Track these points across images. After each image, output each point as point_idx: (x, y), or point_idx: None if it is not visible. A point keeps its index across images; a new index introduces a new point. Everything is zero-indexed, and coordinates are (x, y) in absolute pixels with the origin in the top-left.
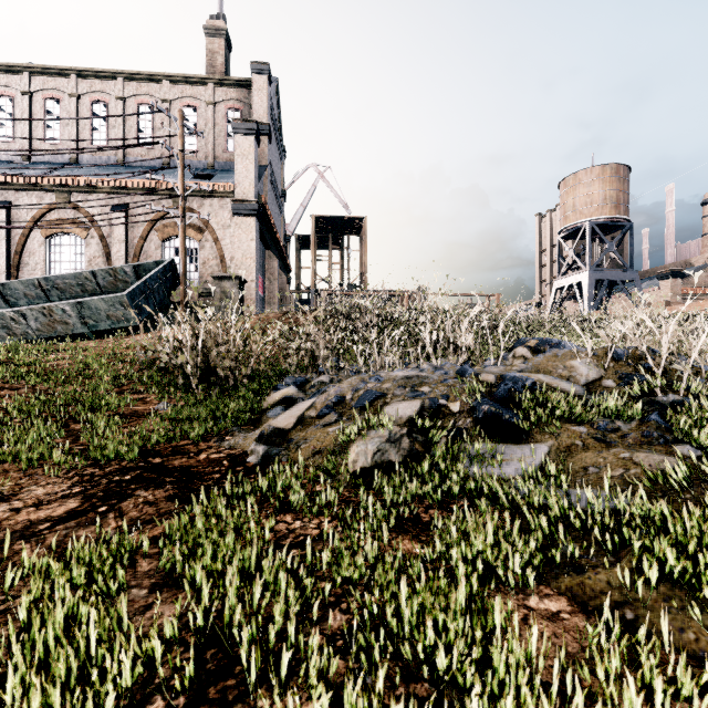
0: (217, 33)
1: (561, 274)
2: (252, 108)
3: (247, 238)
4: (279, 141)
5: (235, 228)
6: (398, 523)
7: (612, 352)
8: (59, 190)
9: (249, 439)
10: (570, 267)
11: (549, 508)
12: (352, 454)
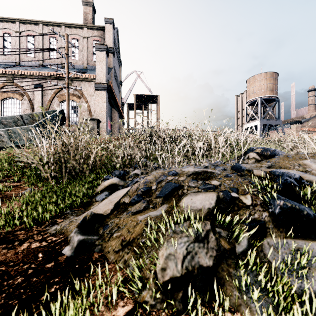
0: (88, 4)
1: (247, 122)
2: (105, 40)
3: (102, 101)
4: (118, 57)
5: (96, 96)
6: None
7: None
8: (8, 76)
9: (72, 225)
10: (251, 118)
11: None
12: (160, 259)
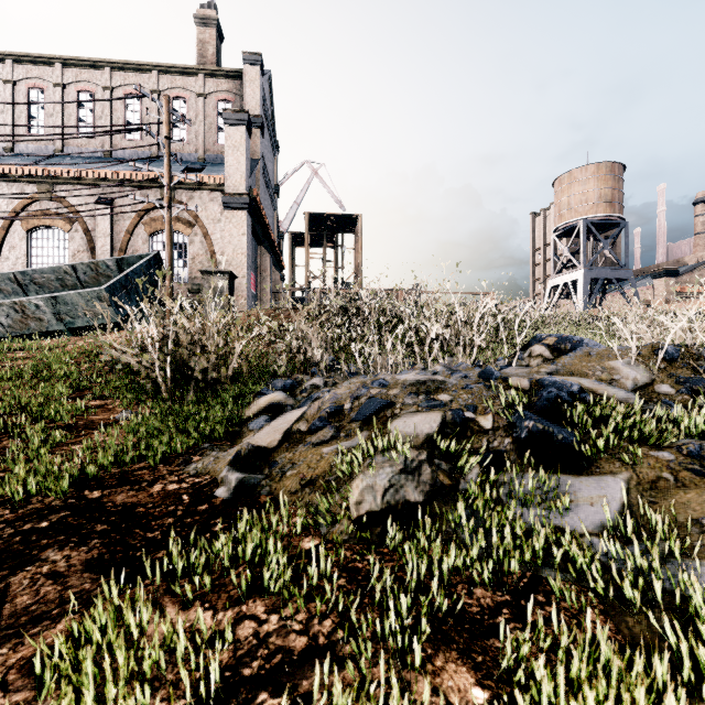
0: (208, 23)
1: (556, 273)
2: (244, 100)
3: (238, 232)
4: (272, 135)
5: (225, 222)
6: (432, 620)
7: (664, 351)
8: (41, 182)
9: (221, 462)
10: (564, 265)
11: (669, 596)
12: (355, 491)
